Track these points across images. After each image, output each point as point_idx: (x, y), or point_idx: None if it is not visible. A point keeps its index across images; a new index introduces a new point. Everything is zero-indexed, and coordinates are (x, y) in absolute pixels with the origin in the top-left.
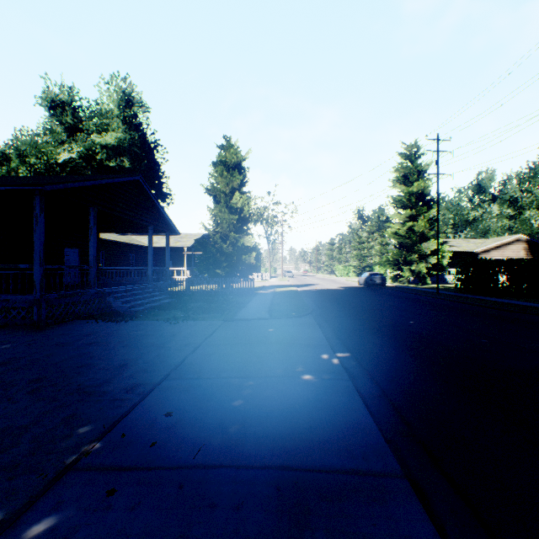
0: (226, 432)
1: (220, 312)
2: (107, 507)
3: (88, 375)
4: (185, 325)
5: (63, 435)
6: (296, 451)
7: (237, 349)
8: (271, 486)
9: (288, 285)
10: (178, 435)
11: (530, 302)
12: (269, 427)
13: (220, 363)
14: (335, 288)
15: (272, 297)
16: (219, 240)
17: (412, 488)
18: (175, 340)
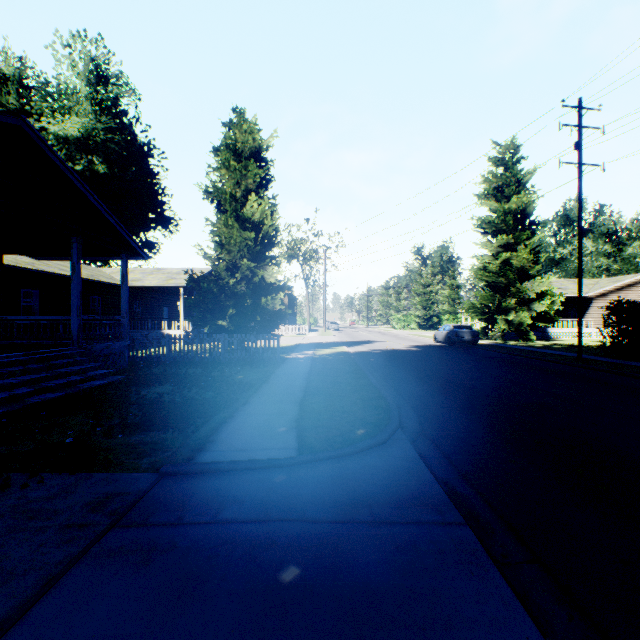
0: None
1: (184, 419)
2: None
3: None
4: (4, 510)
5: None
6: None
7: None
8: None
9: (334, 342)
10: None
11: None
12: None
13: None
14: (405, 348)
15: (309, 370)
16: (224, 272)
17: None
18: None
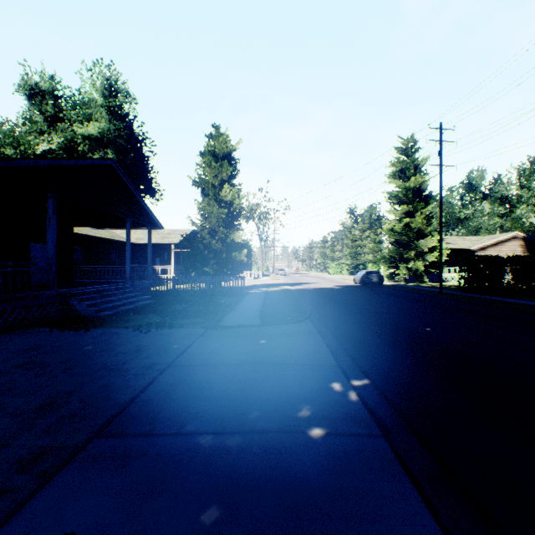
0: None
1: (204, 316)
2: None
3: None
4: (158, 335)
5: None
6: None
7: (217, 375)
8: None
9: (281, 283)
10: None
11: None
12: None
13: (188, 401)
14: (331, 287)
15: (264, 298)
16: (207, 236)
17: None
18: (138, 358)
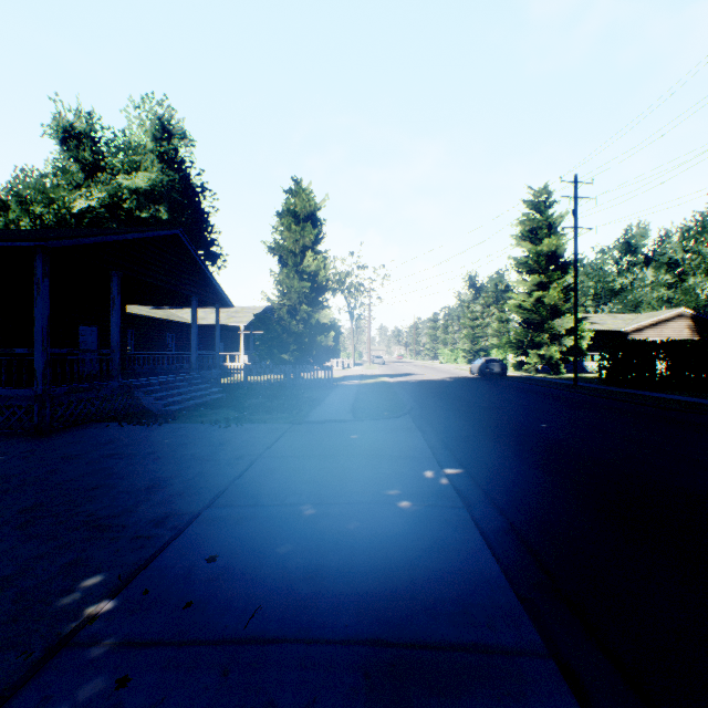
0: (293, 586)
1: (287, 411)
2: (115, 706)
3: (103, 500)
4: (240, 429)
5: (61, 591)
6: (393, 616)
7: (310, 464)
8: (357, 672)
9: (377, 374)
10: (223, 591)
11: (700, 398)
12: (353, 579)
13: (285, 483)
14: (440, 379)
15: (356, 391)
16: (286, 315)
17: (561, 674)
18: (225, 451)
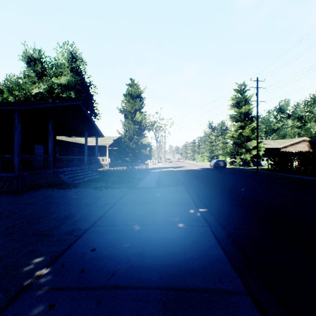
0: (130, 262)
1: (127, 183)
2: None
3: (45, 223)
4: (106, 191)
5: (24, 264)
6: (176, 276)
7: (138, 207)
8: (159, 302)
9: (168, 167)
10: (98, 264)
11: (313, 177)
12: (157, 259)
13: (127, 215)
14: (196, 169)
15: (159, 174)
16: (127, 140)
17: (253, 303)
18: (100, 201)
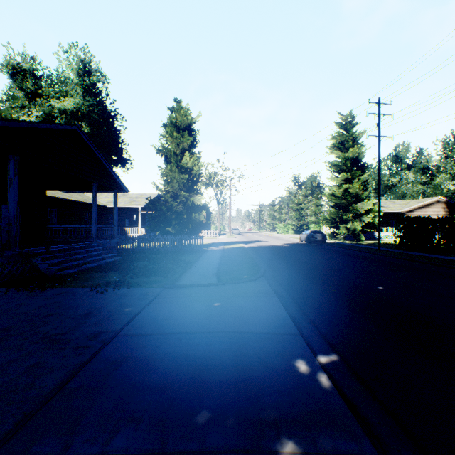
0: None
1: (163, 274)
2: None
3: None
4: (113, 295)
5: None
6: None
7: (166, 349)
8: None
9: (236, 241)
10: None
11: None
12: None
13: (126, 391)
14: (280, 244)
15: (221, 255)
16: (169, 199)
17: None
18: (84, 325)
